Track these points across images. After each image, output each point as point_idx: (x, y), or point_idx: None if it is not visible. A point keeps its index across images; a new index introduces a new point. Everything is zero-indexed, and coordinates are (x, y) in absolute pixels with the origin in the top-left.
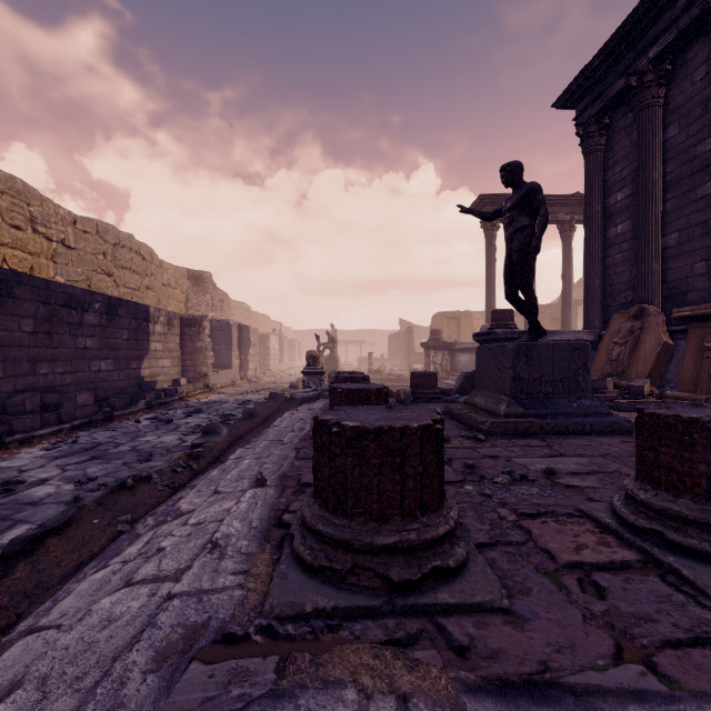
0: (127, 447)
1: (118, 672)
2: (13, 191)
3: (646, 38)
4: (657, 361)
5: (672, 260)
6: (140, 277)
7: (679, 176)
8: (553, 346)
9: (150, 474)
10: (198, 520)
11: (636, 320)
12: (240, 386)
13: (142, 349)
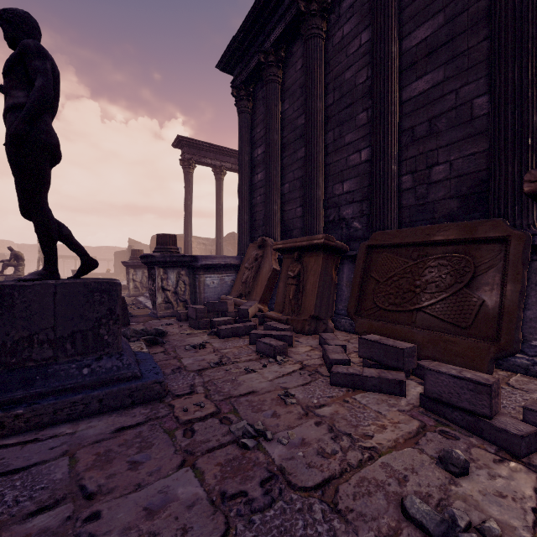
0: None
1: None
2: None
3: (269, 26)
4: (268, 284)
5: (286, 204)
6: None
7: (289, 140)
8: (56, 287)
9: None
10: None
11: (260, 249)
12: None
13: None
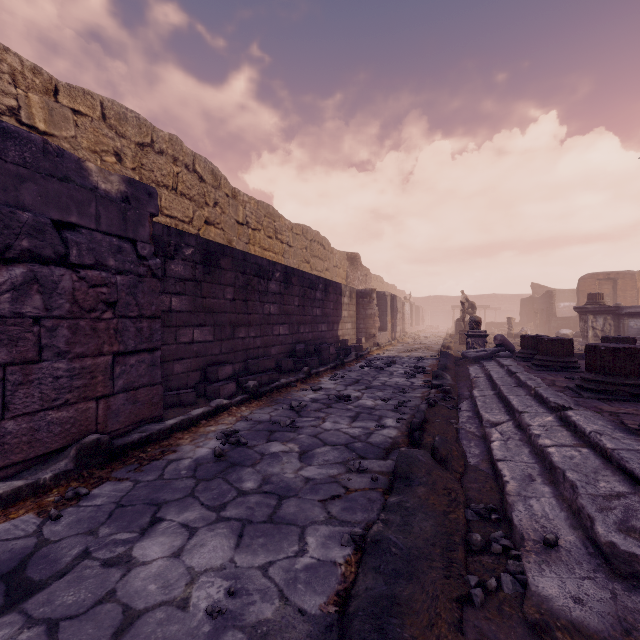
0: (378, 383)
1: (637, 468)
2: (269, 214)
3: None
4: None
5: None
6: (322, 262)
7: None
8: None
9: (434, 399)
10: (538, 424)
11: None
12: (395, 345)
13: (338, 316)
